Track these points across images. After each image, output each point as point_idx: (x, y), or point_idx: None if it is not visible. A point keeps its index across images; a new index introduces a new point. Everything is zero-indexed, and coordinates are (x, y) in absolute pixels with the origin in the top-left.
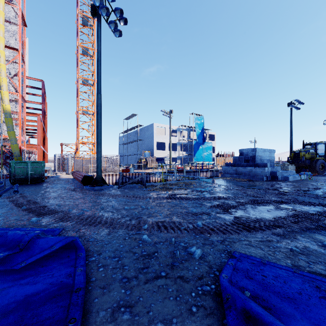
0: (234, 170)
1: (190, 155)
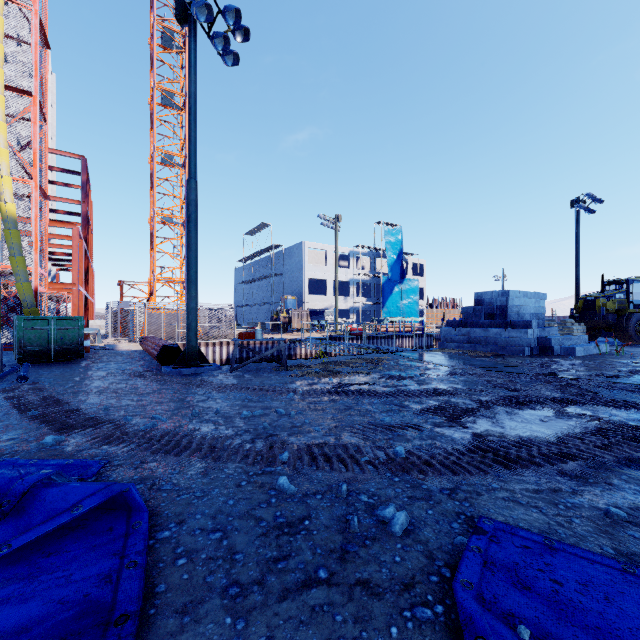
0: (465, 334)
1: (376, 304)
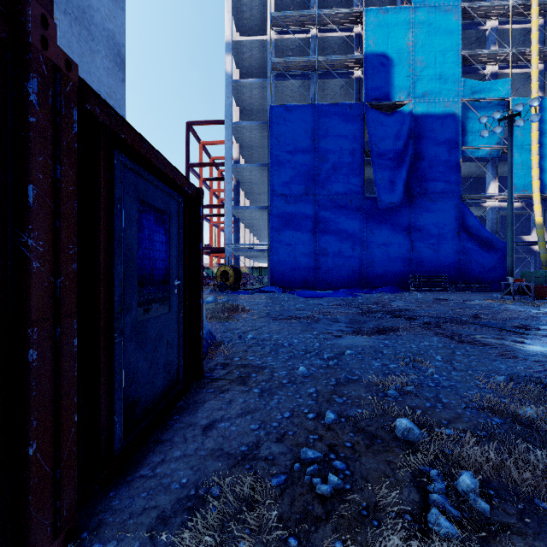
0: None
1: None
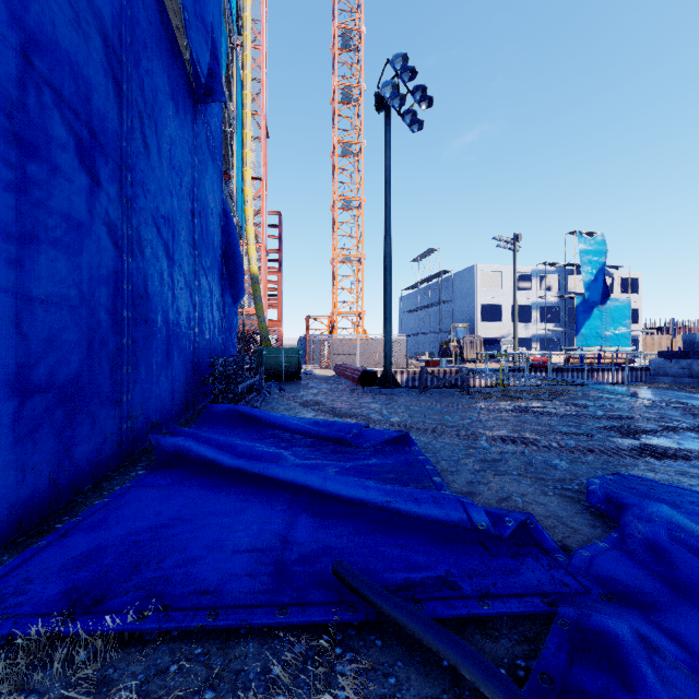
0: (684, 367)
1: (567, 330)
